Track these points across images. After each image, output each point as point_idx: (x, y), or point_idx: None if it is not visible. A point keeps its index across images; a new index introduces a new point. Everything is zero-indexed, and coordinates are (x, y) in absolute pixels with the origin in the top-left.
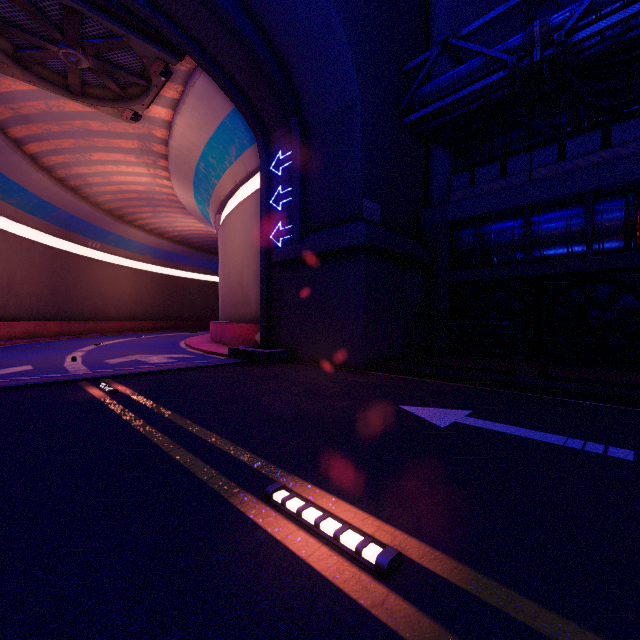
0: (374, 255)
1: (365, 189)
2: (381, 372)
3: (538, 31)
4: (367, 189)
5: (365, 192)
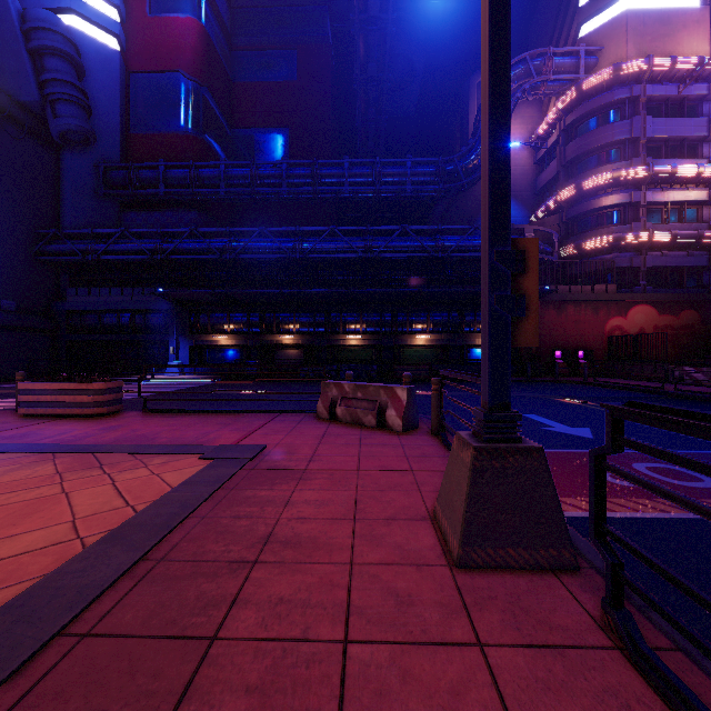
0: (8, 328)
1: (4, 295)
2: (9, 382)
3: (91, 249)
4: (5, 295)
5: (4, 297)
